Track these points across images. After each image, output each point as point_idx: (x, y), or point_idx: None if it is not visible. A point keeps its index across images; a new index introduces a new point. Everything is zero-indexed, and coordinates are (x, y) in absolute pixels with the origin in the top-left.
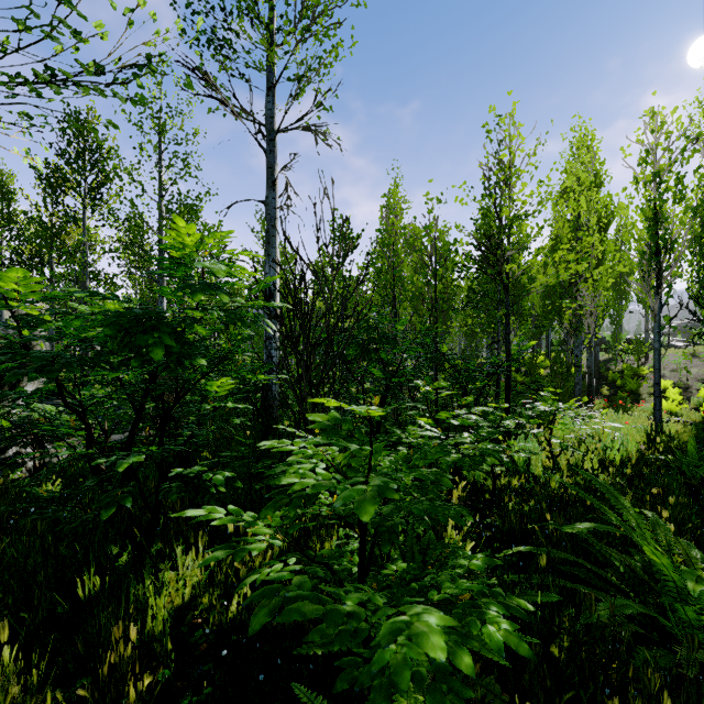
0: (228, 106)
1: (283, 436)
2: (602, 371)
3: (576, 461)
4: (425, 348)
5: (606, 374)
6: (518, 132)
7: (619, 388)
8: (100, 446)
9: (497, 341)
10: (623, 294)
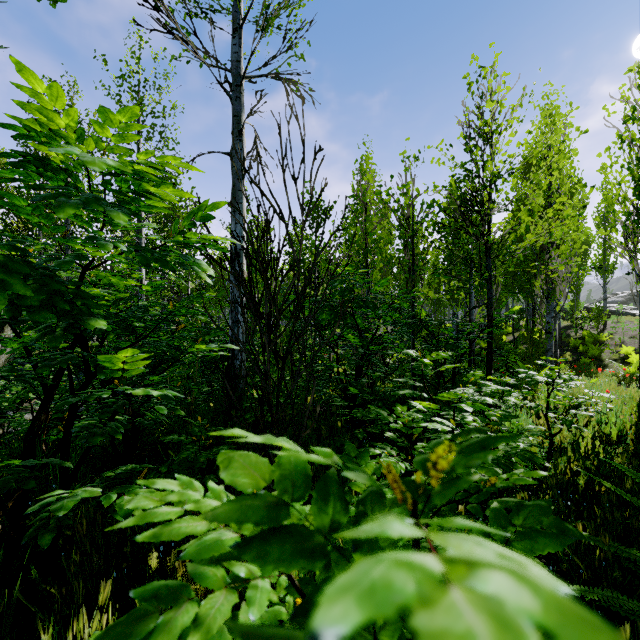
0: (188, 43)
1: (238, 421)
2: (562, 337)
3: (573, 437)
4: (403, 313)
5: (567, 340)
6: (503, 82)
7: (581, 354)
8: (6, 433)
9: (478, 306)
10: (580, 264)
